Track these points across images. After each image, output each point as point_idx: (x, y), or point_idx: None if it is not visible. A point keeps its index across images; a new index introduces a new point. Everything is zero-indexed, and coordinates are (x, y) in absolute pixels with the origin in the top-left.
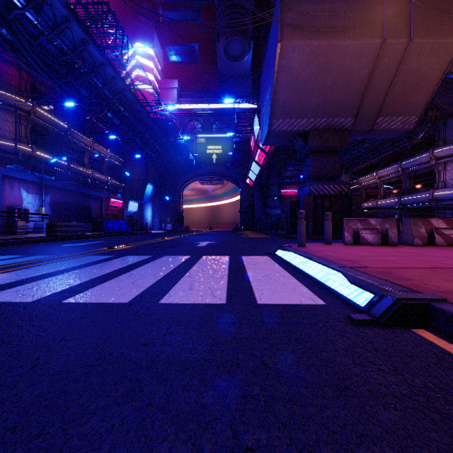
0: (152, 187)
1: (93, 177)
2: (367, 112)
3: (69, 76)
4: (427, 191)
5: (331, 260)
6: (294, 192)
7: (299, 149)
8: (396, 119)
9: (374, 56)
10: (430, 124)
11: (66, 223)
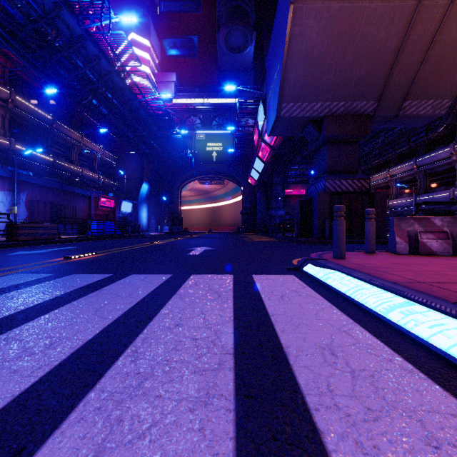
0: (148, 187)
1: (83, 175)
2: (393, 94)
3: (41, 51)
4: (447, 190)
5: (456, 300)
6: (298, 192)
7: (311, 140)
8: (425, 103)
9: (405, 22)
10: (453, 115)
11: (31, 224)
